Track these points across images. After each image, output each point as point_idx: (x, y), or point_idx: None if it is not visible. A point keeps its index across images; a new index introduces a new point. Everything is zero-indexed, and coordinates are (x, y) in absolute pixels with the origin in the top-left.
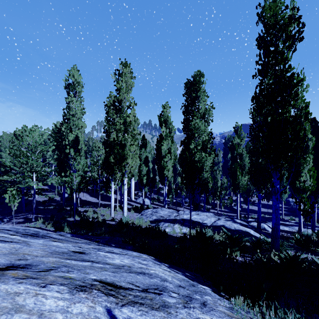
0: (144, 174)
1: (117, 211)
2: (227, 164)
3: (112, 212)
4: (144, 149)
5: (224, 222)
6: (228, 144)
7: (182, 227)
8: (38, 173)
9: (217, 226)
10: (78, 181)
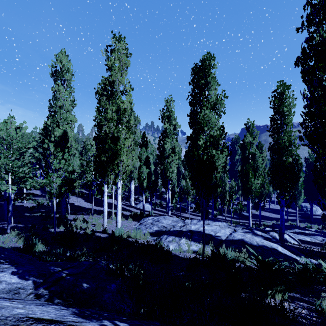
0: (144, 176)
1: (112, 219)
2: (234, 167)
3: (105, 221)
4: (144, 148)
5: (242, 234)
6: (235, 145)
7: (191, 242)
8: (12, 174)
9: (235, 241)
10: (58, 184)
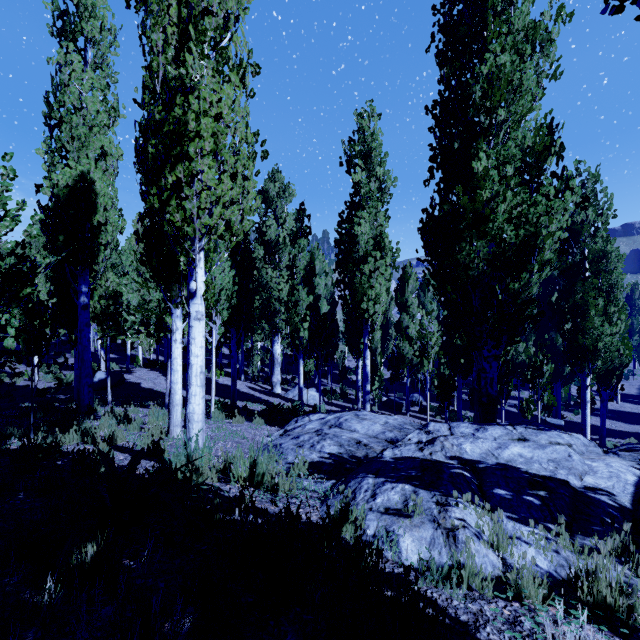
0: (302, 314)
1: (211, 418)
2: None
3: (174, 420)
4: (302, 242)
5: None
6: None
7: None
8: None
9: None
10: None
